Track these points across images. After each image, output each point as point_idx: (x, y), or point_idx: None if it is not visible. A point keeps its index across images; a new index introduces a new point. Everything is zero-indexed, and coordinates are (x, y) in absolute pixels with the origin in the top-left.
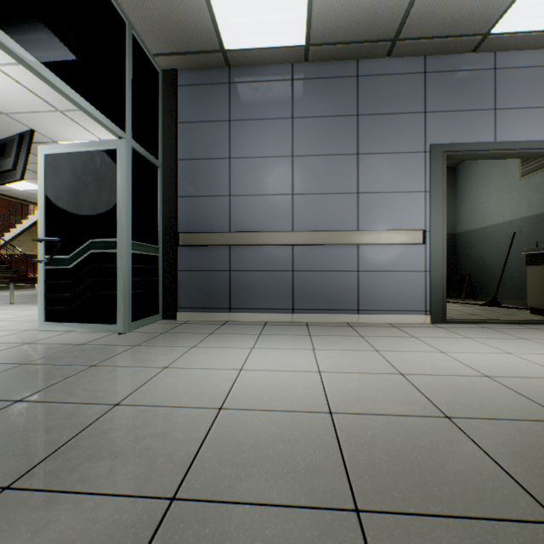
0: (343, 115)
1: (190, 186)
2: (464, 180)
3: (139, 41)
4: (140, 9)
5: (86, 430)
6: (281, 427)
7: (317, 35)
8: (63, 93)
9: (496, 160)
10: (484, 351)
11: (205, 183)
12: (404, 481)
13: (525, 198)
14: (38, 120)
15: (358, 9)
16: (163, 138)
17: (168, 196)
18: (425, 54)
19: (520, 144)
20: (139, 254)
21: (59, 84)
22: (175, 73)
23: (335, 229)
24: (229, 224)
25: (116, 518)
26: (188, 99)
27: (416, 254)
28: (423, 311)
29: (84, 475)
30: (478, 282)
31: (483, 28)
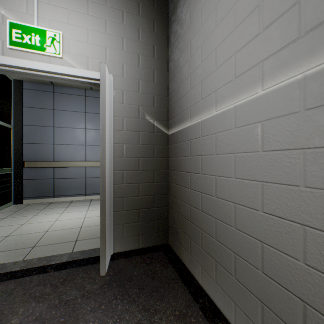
0: None
1: (31, 138)
2: None
3: None
4: None
5: (0, 242)
6: (65, 232)
7: None
8: None
9: None
10: None
11: (40, 137)
12: (90, 235)
13: None
14: None
15: None
16: (14, 114)
17: (18, 143)
18: None
19: None
20: (1, 174)
21: None
22: (22, 82)
23: None
24: (54, 157)
25: (20, 251)
26: (30, 96)
27: None
28: None
29: (7, 248)
30: None
31: None
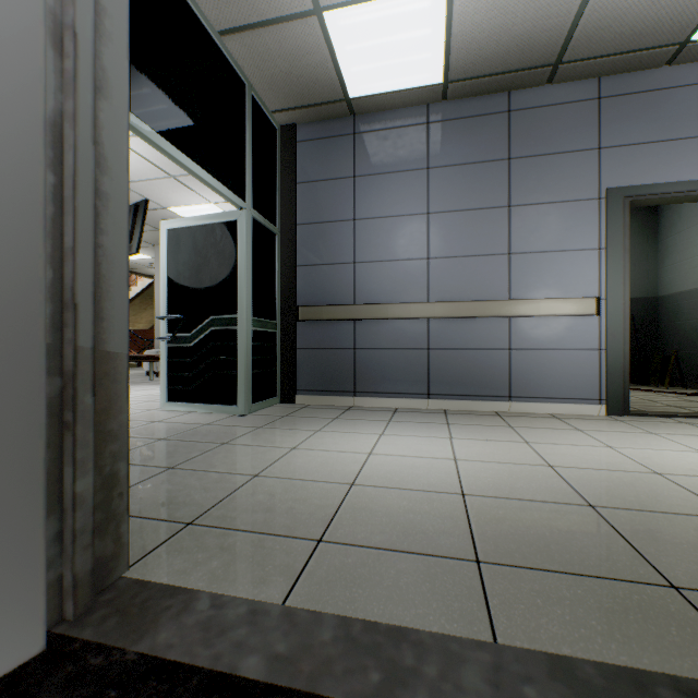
0: (491, 160)
1: (310, 254)
2: (670, 224)
3: (258, 100)
4: (261, 70)
5: (236, 492)
6: (412, 502)
7: (457, 70)
8: (193, 173)
9: None
10: (666, 448)
11: (326, 249)
12: (527, 547)
13: None
14: (151, 187)
15: (507, 38)
16: (281, 202)
17: (287, 266)
18: (599, 75)
19: None
20: (258, 331)
21: (190, 165)
22: (294, 128)
23: (480, 299)
24: (354, 296)
25: (278, 547)
26: (308, 155)
27: (586, 328)
28: (597, 400)
29: (245, 521)
30: (691, 364)
31: (678, 36)
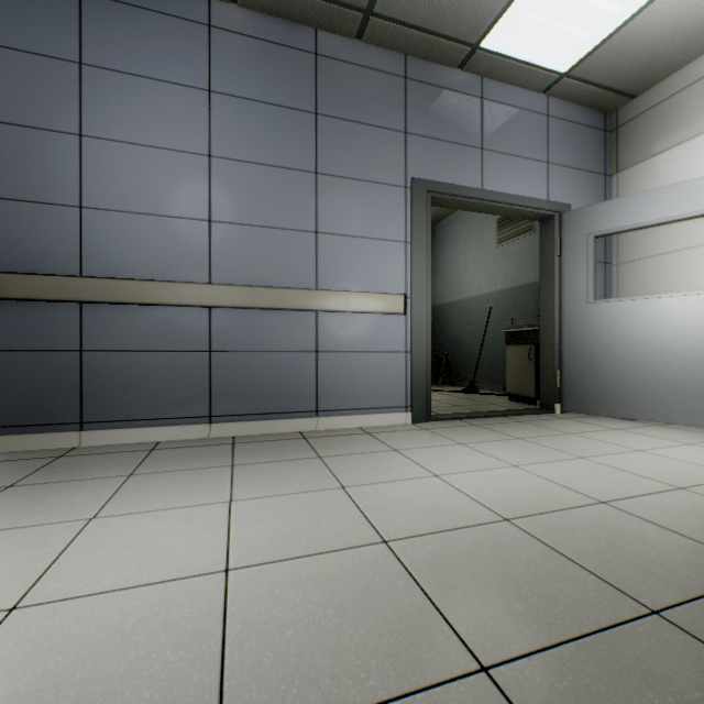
0: (295, 107)
1: None
2: (441, 244)
3: None
4: None
5: None
6: None
7: None
8: None
9: (474, 222)
10: (486, 466)
11: (21, 174)
12: None
13: (502, 269)
14: None
15: None
16: None
17: None
18: (406, 52)
19: (507, 197)
20: None
21: None
22: None
23: (282, 286)
24: (80, 262)
25: None
26: None
27: (395, 328)
28: (404, 407)
29: None
30: (456, 364)
31: (473, 35)
